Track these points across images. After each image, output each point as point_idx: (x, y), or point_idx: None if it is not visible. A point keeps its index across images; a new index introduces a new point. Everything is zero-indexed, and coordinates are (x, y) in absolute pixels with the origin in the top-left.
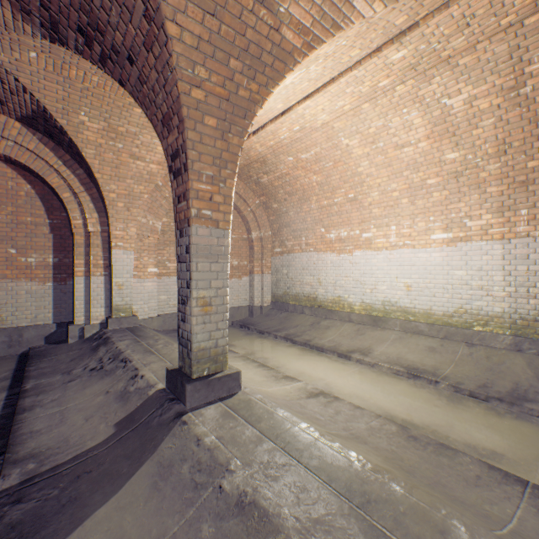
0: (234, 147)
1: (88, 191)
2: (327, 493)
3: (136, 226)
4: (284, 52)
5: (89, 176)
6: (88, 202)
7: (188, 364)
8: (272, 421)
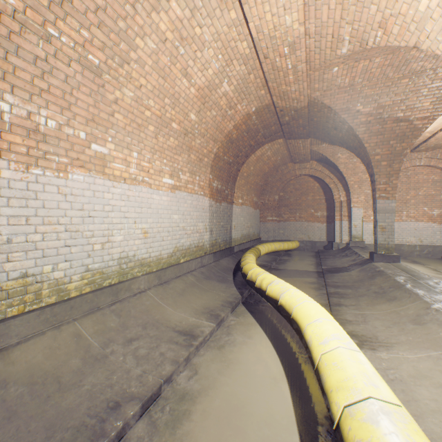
0: (395, 168)
1: (340, 182)
2: (404, 274)
3: (363, 195)
4: (416, 128)
5: (341, 175)
6: (340, 187)
7: (375, 249)
8: (403, 267)
